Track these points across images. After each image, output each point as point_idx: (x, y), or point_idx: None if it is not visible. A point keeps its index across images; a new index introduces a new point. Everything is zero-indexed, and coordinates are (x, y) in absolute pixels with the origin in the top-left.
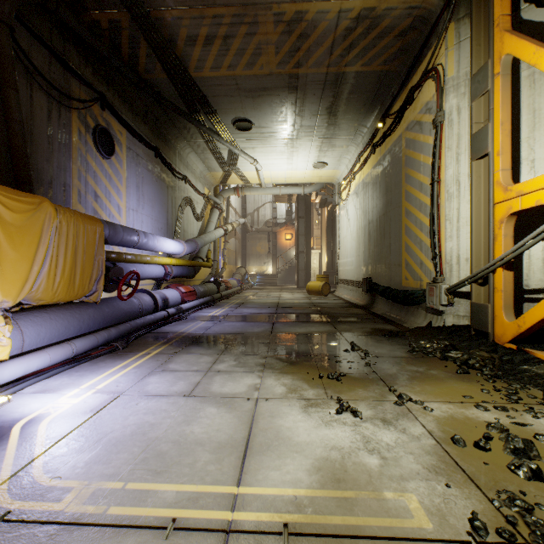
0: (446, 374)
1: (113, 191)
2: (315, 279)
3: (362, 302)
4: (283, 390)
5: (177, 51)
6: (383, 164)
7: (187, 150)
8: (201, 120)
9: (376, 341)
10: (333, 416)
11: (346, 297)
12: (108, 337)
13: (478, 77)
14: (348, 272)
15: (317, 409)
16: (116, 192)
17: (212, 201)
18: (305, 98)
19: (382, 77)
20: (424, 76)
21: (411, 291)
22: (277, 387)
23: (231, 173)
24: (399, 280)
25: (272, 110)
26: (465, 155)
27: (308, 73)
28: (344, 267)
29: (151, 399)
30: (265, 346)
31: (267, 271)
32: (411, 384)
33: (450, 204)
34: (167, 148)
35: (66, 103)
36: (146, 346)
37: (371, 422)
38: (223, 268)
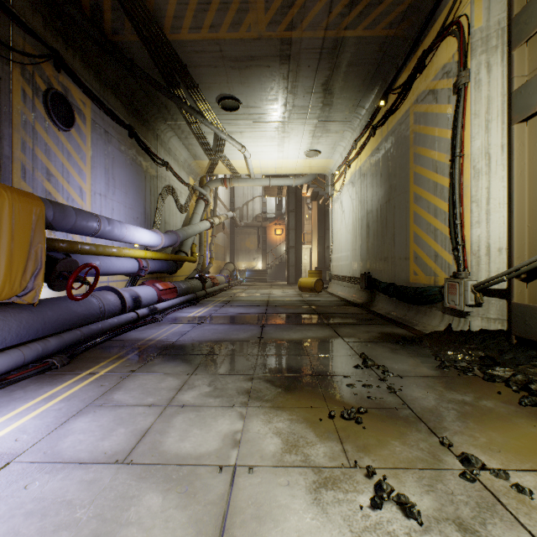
0: (508, 407)
1: (73, 170)
2: (306, 275)
3: (359, 299)
4: (277, 446)
5: (148, 3)
6: (385, 146)
7: (168, 133)
8: (182, 96)
9: (391, 351)
10: (368, 513)
11: (340, 294)
12: (43, 350)
13: (524, 16)
14: (342, 267)
15: (336, 494)
16: (78, 172)
17: (197, 192)
18: (299, 70)
19: (387, 45)
20: (440, 36)
21: (423, 288)
22: (267, 438)
23: (218, 162)
24: (406, 275)
25: (261, 86)
26: (497, 121)
27: (302, 38)
28: (338, 262)
29: (57, 471)
30: (252, 360)
31: (256, 267)
32: (468, 429)
33: (478, 182)
34: (144, 129)
35: (3, 54)
36: (96, 361)
37: (439, 531)
38: (210, 263)
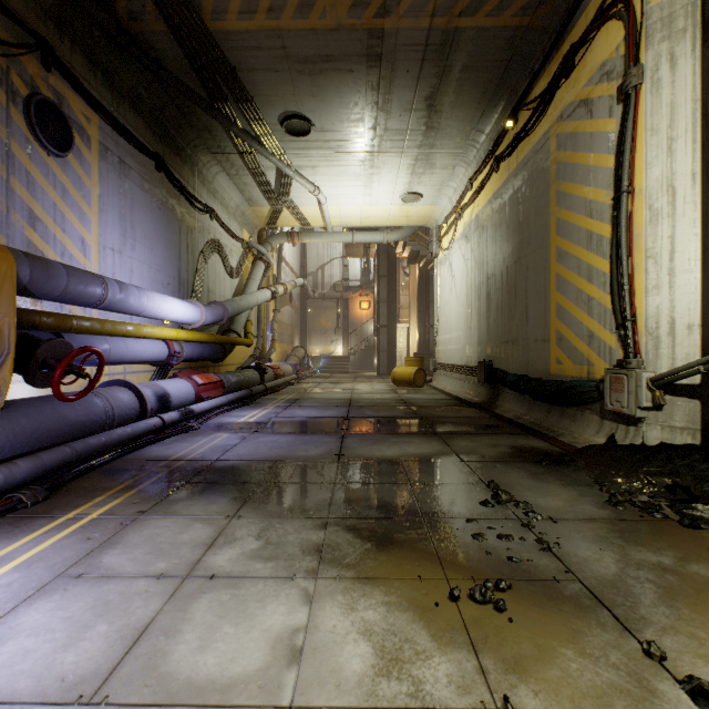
0: None
1: (71, 214)
2: (402, 363)
3: (477, 397)
4: (365, 661)
5: None
6: (514, 184)
7: (213, 168)
8: (231, 115)
9: (532, 476)
10: None
11: (450, 389)
12: (6, 479)
13: None
14: (452, 353)
15: None
16: (78, 216)
17: (255, 250)
18: (393, 77)
19: (517, 40)
20: (597, 21)
21: (572, 382)
22: (349, 644)
23: (282, 209)
24: (545, 364)
25: (341, 100)
26: (686, 139)
27: (399, 28)
28: (446, 346)
29: None
30: (326, 492)
31: (335, 353)
32: (684, 622)
33: (656, 229)
34: (178, 160)
35: None
36: (90, 495)
37: None
38: (272, 347)
